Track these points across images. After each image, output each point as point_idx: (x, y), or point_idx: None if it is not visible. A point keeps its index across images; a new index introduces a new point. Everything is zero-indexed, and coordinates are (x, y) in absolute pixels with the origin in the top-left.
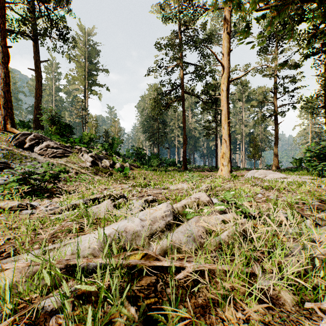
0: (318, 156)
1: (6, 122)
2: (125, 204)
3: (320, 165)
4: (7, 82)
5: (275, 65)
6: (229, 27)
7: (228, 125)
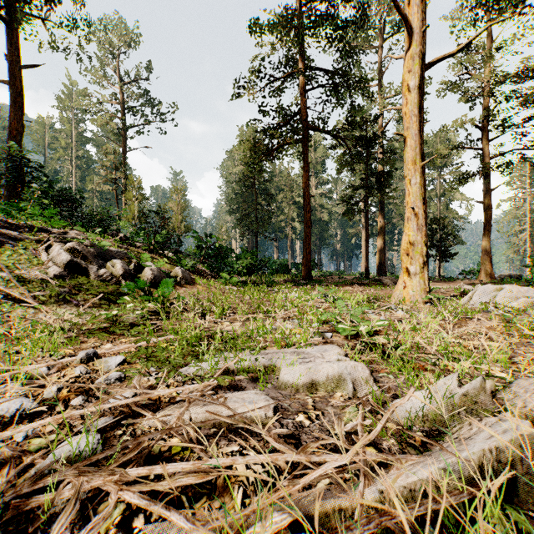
0: None
1: None
2: None
3: None
4: None
5: (491, 70)
6: None
7: (423, 173)
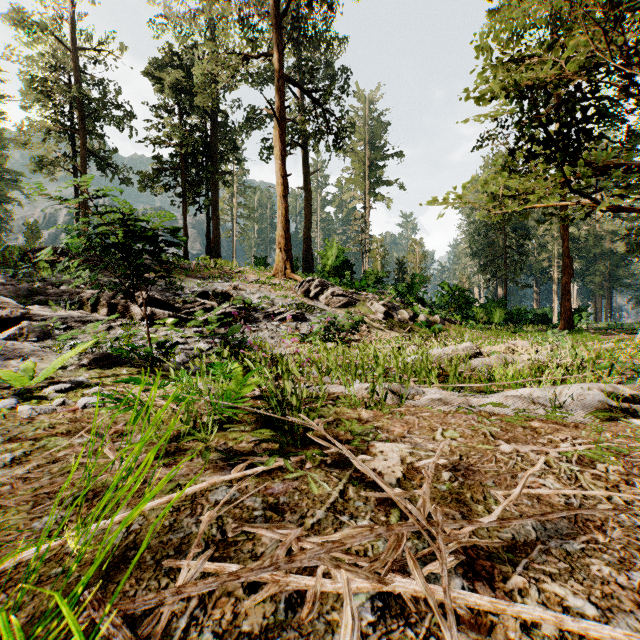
0: None
1: (286, 267)
2: None
3: None
4: (287, 219)
5: None
6: None
7: None
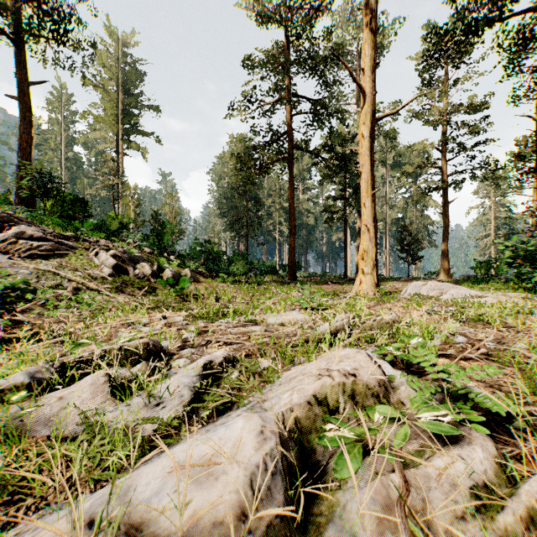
0: (531, 256)
1: None
2: (151, 376)
3: (536, 273)
4: None
5: (445, 103)
6: (375, 21)
7: (373, 199)
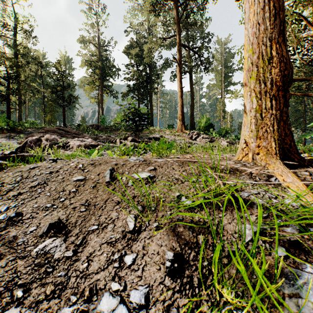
0: None
1: (182, 127)
2: None
3: None
4: (182, 106)
5: None
6: None
7: None
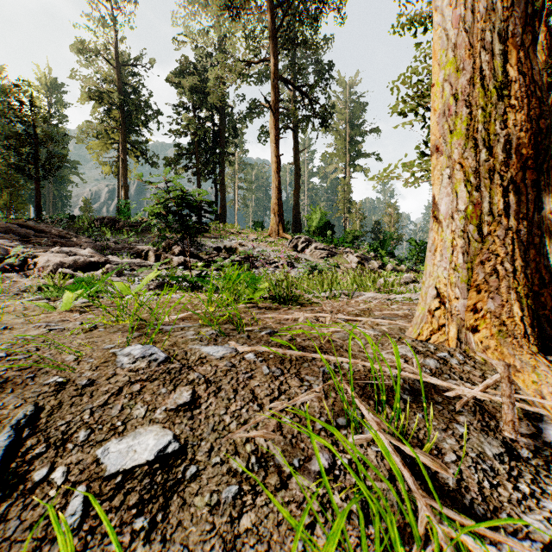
0: None
1: (279, 228)
2: None
3: None
4: (280, 190)
5: None
6: None
7: None
